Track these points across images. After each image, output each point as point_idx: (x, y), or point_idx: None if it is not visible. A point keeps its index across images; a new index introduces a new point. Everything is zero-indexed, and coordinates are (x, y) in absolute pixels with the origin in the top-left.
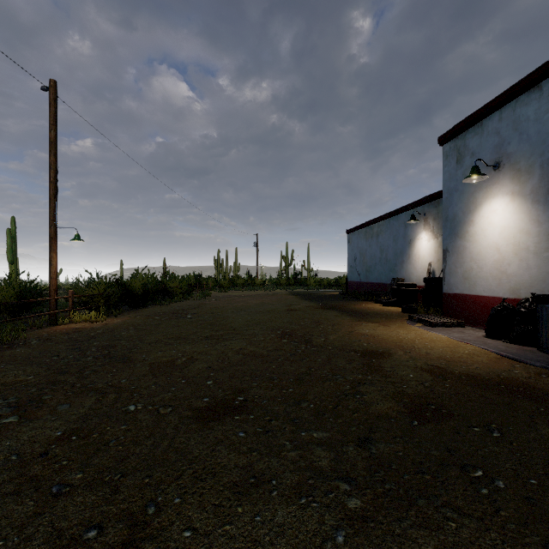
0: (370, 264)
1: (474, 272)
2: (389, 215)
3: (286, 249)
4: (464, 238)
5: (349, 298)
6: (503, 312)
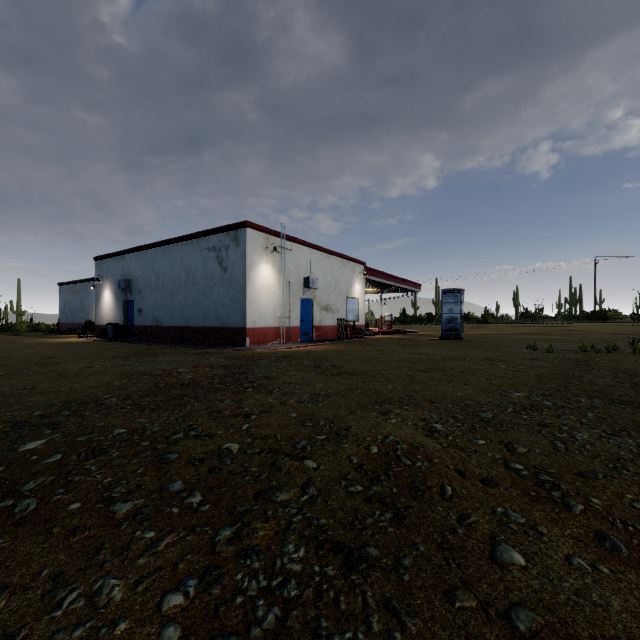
0: (75, 311)
1: (103, 316)
2: (85, 281)
3: None
4: (101, 303)
5: (56, 334)
6: (104, 329)
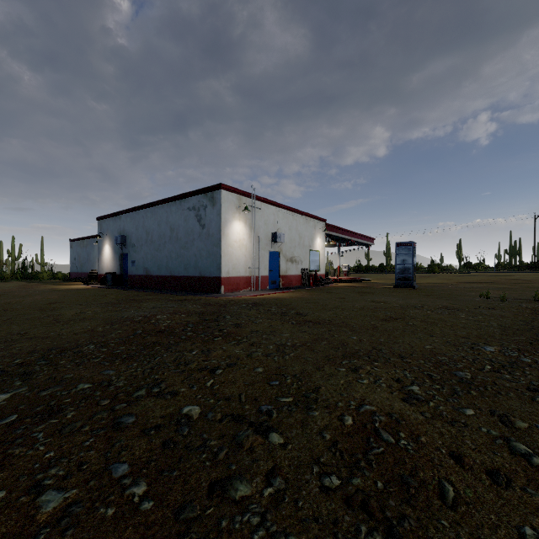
0: (83, 262)
1: (104, 267)
2: (91, 237)
3: (13, 243)
4: (102, 255)
5: (68, 281)
6: (104, 278)
